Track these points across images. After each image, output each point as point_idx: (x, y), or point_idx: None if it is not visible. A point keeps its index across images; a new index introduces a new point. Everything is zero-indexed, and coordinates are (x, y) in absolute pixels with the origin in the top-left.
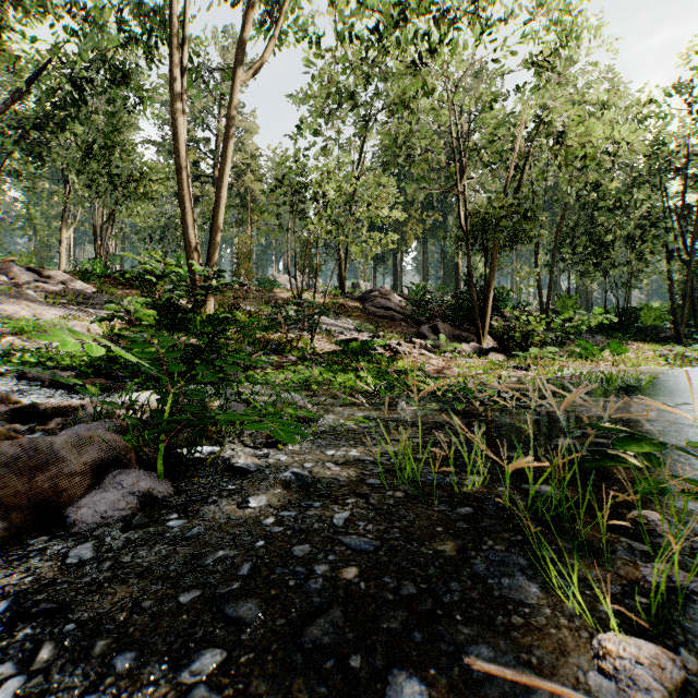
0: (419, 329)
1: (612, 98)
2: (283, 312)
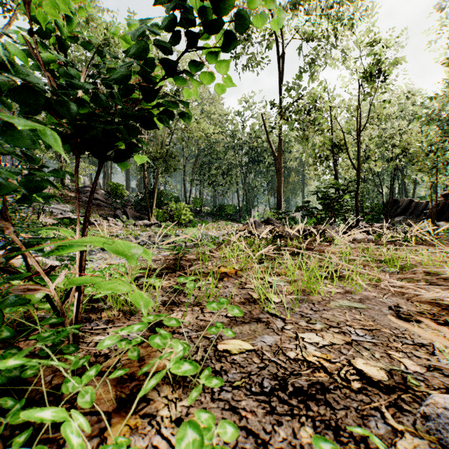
0: (115, 212)
1: (212, 110)
2: None
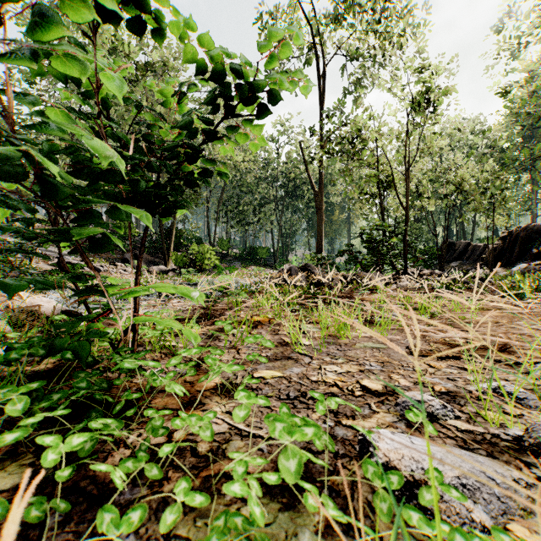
0: (124, 256)
1: None
2: (6, 243)
